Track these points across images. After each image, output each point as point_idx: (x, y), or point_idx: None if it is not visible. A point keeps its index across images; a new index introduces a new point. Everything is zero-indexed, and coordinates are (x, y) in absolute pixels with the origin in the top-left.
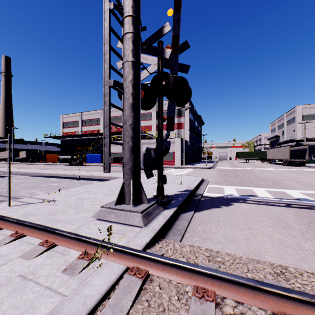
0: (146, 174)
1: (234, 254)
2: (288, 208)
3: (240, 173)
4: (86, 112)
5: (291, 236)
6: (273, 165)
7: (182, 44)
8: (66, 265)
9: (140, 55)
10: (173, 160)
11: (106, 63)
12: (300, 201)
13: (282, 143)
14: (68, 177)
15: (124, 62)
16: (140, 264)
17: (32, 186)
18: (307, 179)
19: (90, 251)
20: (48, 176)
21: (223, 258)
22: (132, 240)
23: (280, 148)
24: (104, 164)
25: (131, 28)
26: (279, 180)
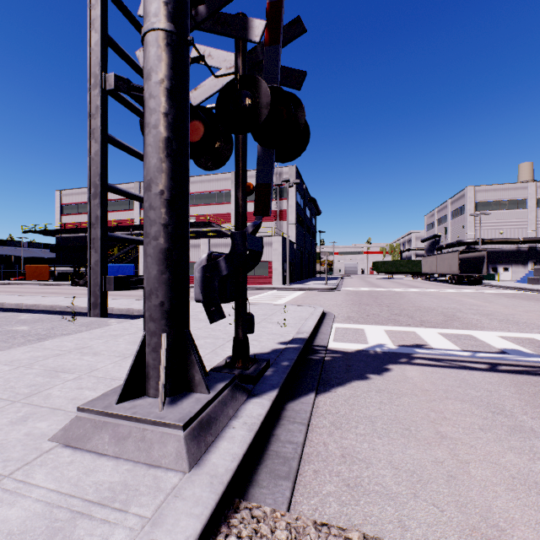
0: (209, 313)
1: None
2: (497, 376)
3: (385, 299)
4: None
5: None
6: (433, 283)
7: (290, 23)
8: None
9: (187, 22)
10: (269, 275)
11: (94, 30)
12: (510, 356)
13: (444, 248)
14: (60, 311)
15: (145, 31)
16: None
17: None
18: (497, 308)
19: None
20: (18, 309)
21: None
22: None
23: (443, 255)
24: (90, 293)
25: None
26: (454, 311)
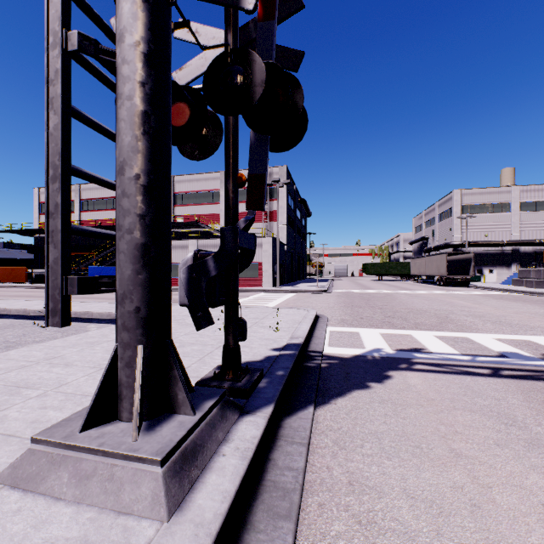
0: (195, 319)
1: None
2: (501, 381)
3: (377, 301)
4: (90, 185)
5: None
6: (422, 285)
7: None
8: None
9: None
10: (259, 277)
11: None
12: (510, 360)
13: (432, 250)
14: (35, 315)
15: None
16: None
17: None
18: (488, 310)
19: None
20: None
21: None
22: None
23: (432, 257)
24: (48, 298)
25: None
26: (447, 313)
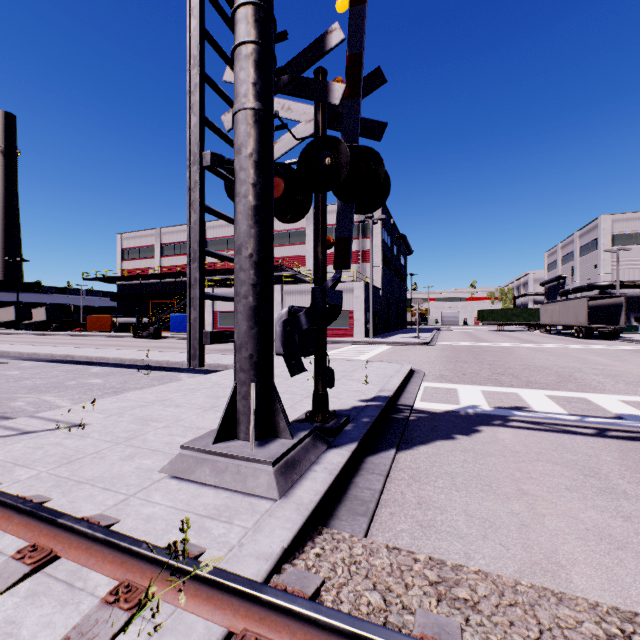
0: (290, 366)
1: (495, 570)
2: (602, 441)
3: (488, 356)
4: (171, 229)
5: (624, 516)
6: (554, 337)
7: (370, 74)
8: (70, 625)
9: (272, 97)
10: (350, 326)
11: (193, 114)
12: (625, 422)
13: (571, 293)
14: (129, 364)
15: (236, 110)
16: (263, 624)
17: (47, 386)
18: (629, 368)
19: (139, 579)
20: (87, 362)
21: (472, 589)
22: (248, 540)
23: (567, 302)
24: (189, 346)
25: (252, 33)
26: (572, 371)
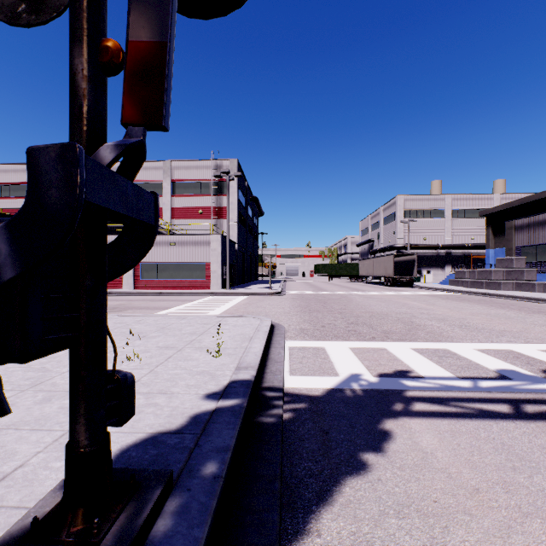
0: None
1: None
2: (538, 429)
3: (334, 304)
4: None
5: None
6: (371, 286)
7: None
8: None
9: None
10: (207, 278)
11: None
12: (517, 384)
13: (378, 252)
14: None
15: None
16: None
17: None
18: (445, 312)
19: None
20: None
21: None
22: None
23: (379, 258)
24: None
25: None
26: (409, 316)
